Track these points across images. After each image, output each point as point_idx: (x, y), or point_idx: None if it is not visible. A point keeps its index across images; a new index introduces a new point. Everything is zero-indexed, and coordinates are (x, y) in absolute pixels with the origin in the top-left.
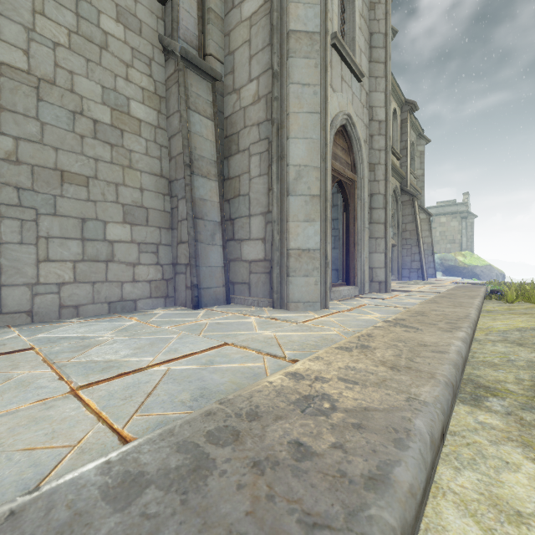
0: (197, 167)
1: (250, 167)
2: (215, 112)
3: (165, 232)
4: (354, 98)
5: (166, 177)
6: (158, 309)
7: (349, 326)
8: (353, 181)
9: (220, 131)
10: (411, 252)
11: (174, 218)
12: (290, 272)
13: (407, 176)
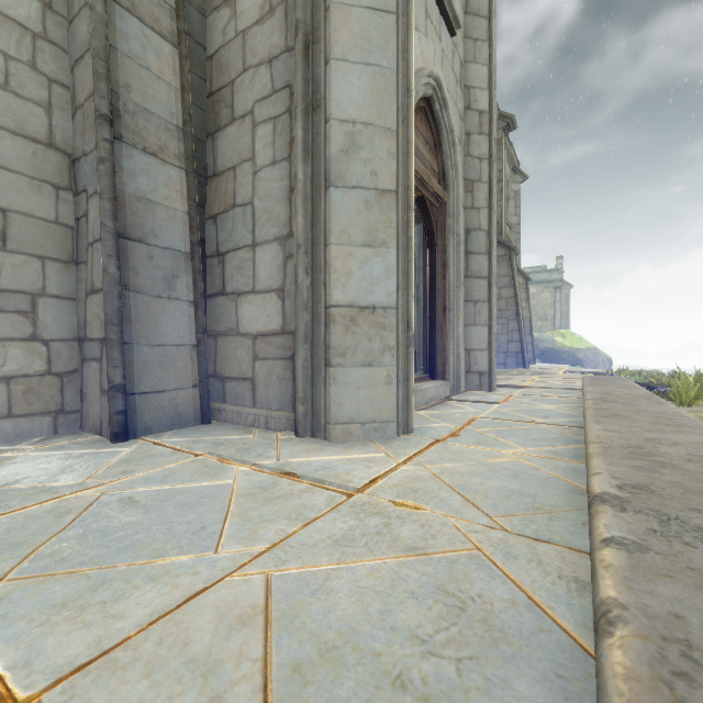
0: (132, 129)
1: (254, 148)
2: (180, 29)
3: (57, 269)
4: (445, 59)
5: (65, 151)
6: (24, 444)
7: (486, 500)
8: (441, 203)
9: (197, 81)
10: (508, 328)
11: (80, 239)
12: (333, 356)
13: (502, 221)
